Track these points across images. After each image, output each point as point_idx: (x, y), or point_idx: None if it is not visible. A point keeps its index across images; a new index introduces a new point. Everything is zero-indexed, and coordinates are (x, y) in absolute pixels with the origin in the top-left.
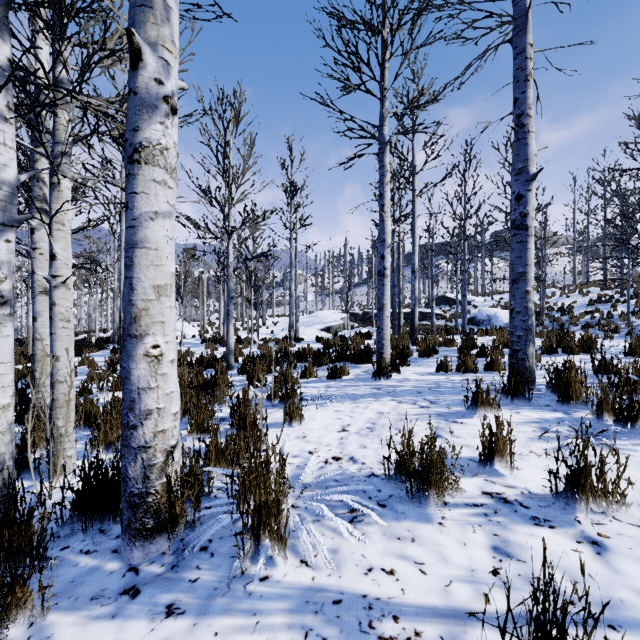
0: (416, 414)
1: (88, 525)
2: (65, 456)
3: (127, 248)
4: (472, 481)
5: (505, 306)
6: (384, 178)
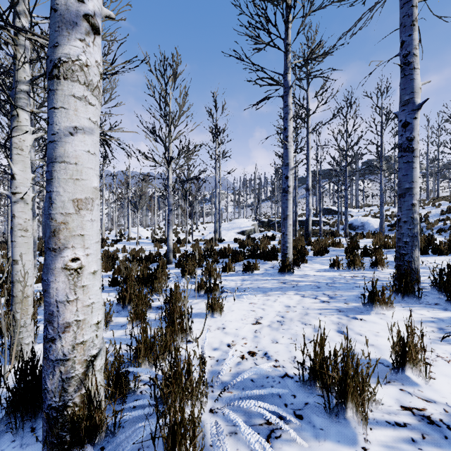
0: (319, 309)
1: (19, 425)
2: (23, 344)
3: (47, 163)
4: (387, 390)
5: (374, 215)
6: (288, 115)
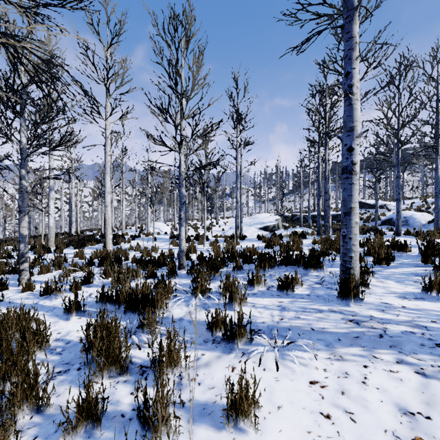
0: None
1: None
2: None
3: None
4: None
5: (419, 209)
6: (352, 52)
